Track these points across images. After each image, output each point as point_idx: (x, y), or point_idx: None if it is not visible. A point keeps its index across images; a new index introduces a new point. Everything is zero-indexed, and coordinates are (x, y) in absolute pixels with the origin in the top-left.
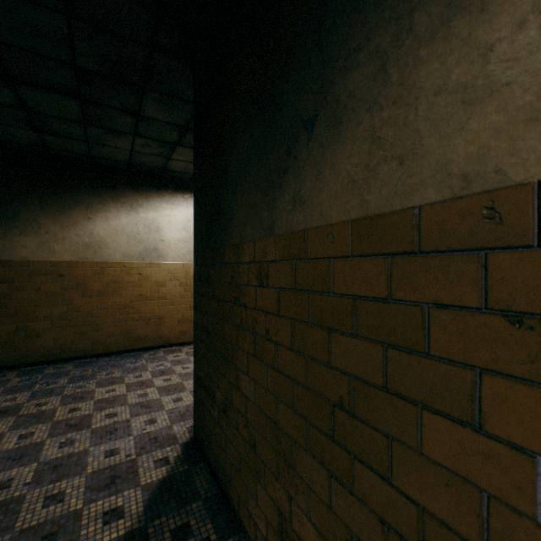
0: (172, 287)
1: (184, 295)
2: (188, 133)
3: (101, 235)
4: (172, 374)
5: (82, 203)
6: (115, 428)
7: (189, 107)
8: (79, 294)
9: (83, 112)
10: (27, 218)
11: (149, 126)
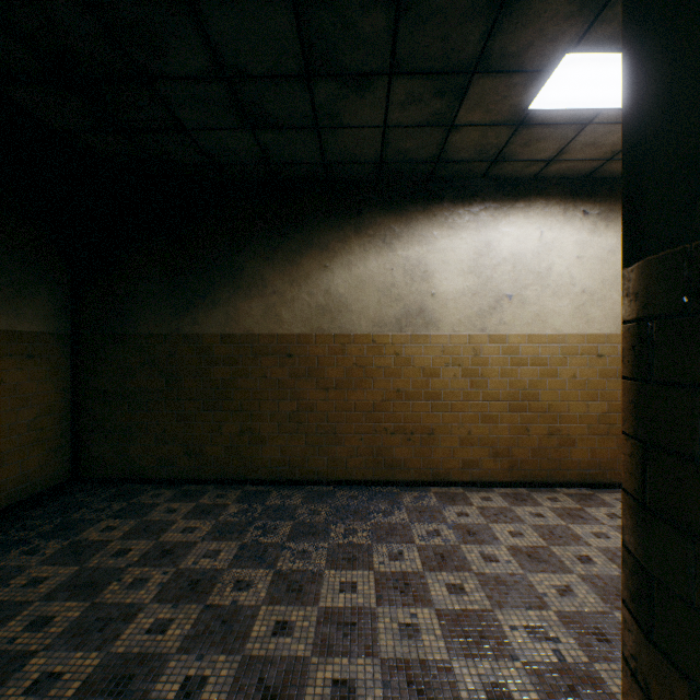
0: (448, 379)
1: (471, 394)
2: (507, 10)
3: (339, 292)
4: (462, 572)
5: (315, 244)
6: None
7: None
8: (312, 385)
9: (300, 37)
10: (251, 274)
11: (419, 26)
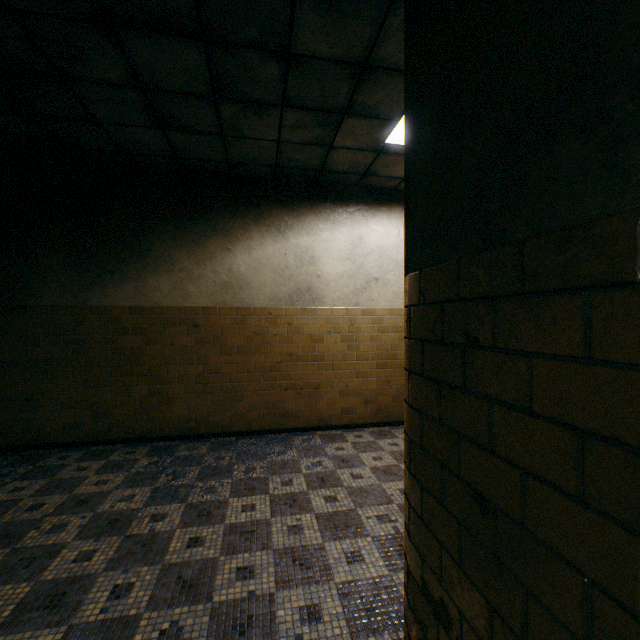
0: (330, 344)
1: (348, 355)
2: (365, 79)
3: (241, 271)
4: (336, 488)
5: (219, 229)
6: (248, 617)
7: (377, 2)
8: (216, 350)
9: (209, 70)
10: (160, 253)
11: (303, 78)
